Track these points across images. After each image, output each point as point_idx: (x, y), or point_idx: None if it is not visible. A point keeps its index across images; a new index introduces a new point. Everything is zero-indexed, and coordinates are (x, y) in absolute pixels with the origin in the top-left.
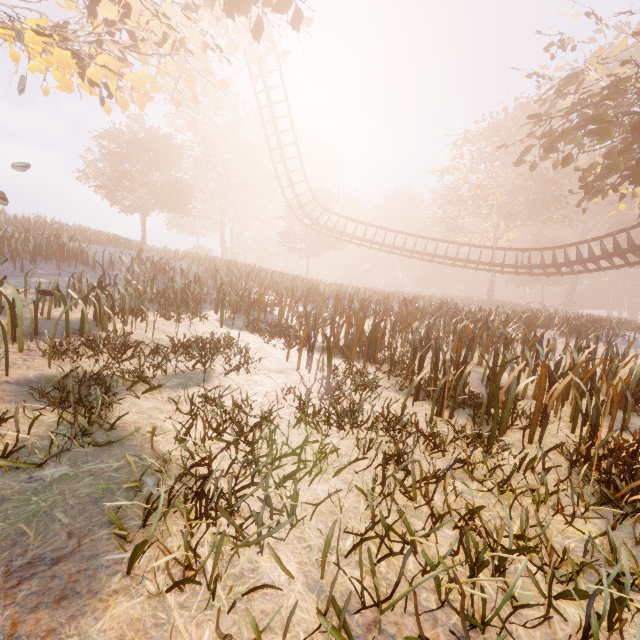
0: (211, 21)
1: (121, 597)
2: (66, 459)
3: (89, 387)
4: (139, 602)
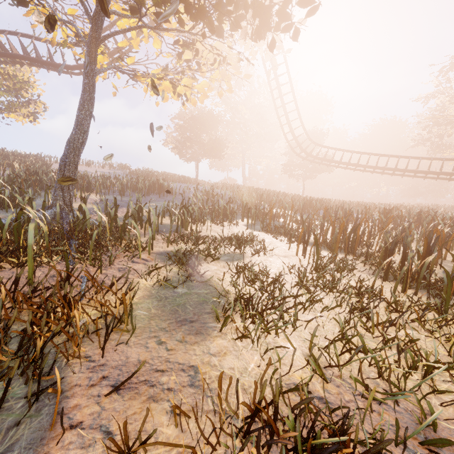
0: (242, 44)
1: (219, 338)
2: (185, 286)
3: (187, 257)
4: (226, 341)
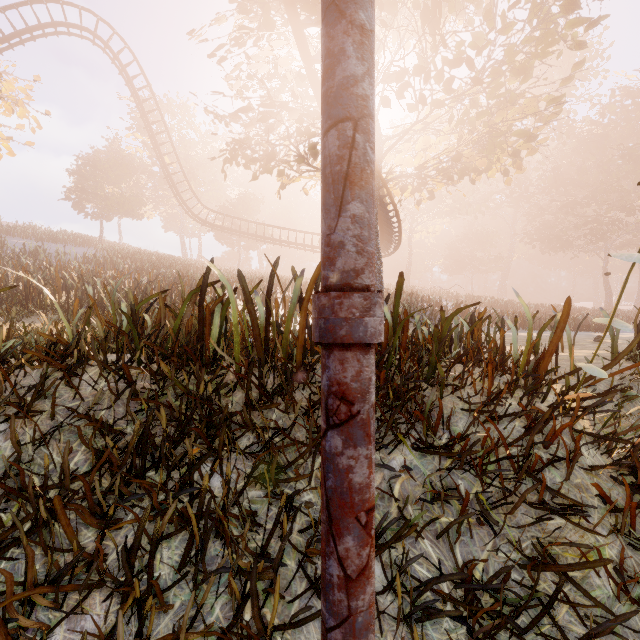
0: None
1: None
2: None
3: None
4: None
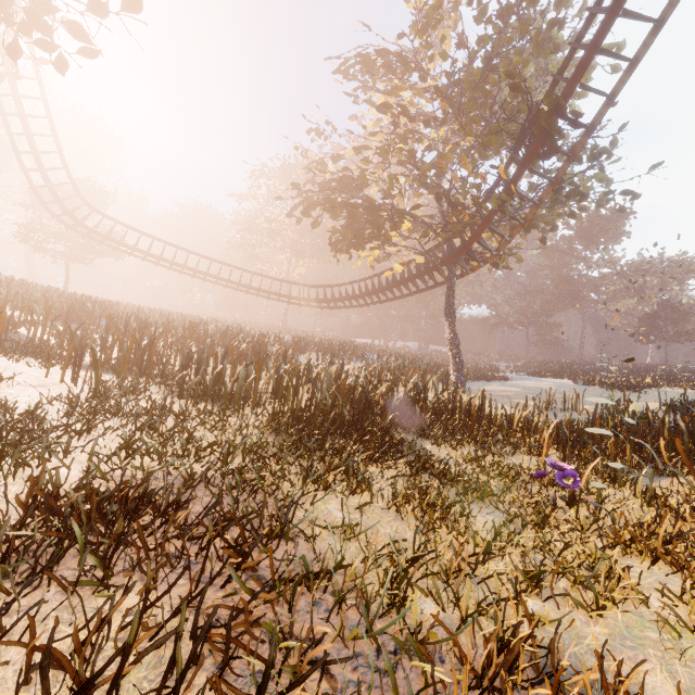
0: None
1: None
2: None
3: None
4: None
